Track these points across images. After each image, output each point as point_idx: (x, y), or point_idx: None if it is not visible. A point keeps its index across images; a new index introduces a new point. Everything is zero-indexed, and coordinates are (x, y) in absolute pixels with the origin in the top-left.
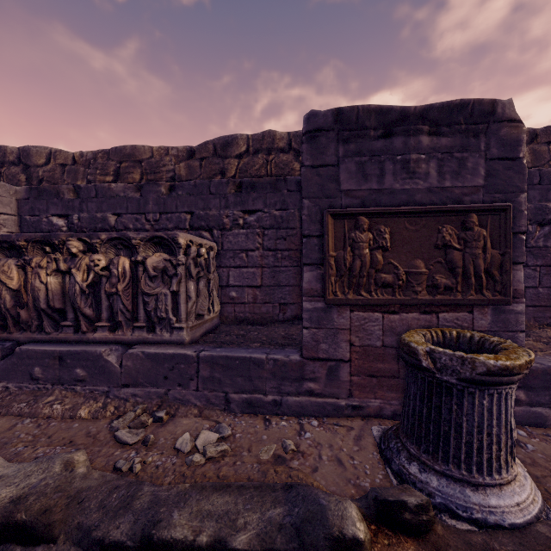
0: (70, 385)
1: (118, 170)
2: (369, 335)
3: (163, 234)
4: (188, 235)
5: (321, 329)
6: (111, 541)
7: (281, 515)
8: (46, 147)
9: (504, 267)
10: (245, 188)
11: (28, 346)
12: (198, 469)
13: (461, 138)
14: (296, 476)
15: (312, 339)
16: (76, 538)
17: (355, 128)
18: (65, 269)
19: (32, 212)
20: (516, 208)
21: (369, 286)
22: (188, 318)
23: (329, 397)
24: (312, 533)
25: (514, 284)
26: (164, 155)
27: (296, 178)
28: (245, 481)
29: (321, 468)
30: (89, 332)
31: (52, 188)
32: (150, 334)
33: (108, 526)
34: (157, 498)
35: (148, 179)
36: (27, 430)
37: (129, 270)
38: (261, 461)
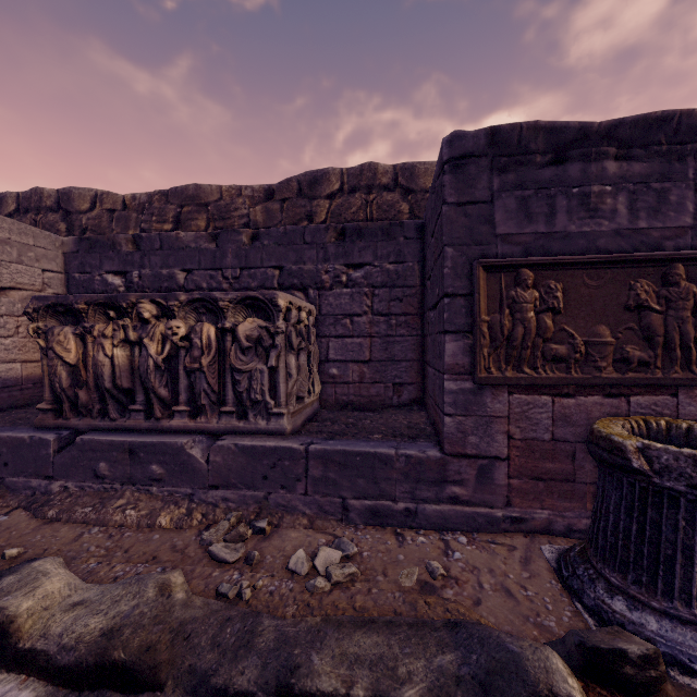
0: (143, 485)
1: (178, 216)
2: (534, 425)
3: (257, 294)
4: (288, 295)
5: (469, 416)
6: (237, 692)
7: (454, 663)
8: (90, 189)
9: None
10: (350, 235)
11: (91, 436)
12: (325, 598)
13: (661, 162)
14: (456, 610)
15: (456, 430)
16: (188, 685)
17: (515, 153)
18: (135, 339)
19: (82, 268)
20: None
21: (535, 360)
22: (289, 402)
23: (479, 506)
24: (507, 690)
25: None
26: (235, 196)
27: (416, 222)
28: (392, 616)
29: (485, 600)
30: (165, 419)
31: (106, 239)
32: (241, 421)
33: (229, 671)
34: (284, 635)
35: (216, 227)
36: (96, 541)
37: (215, 340)
38: (403, 588)
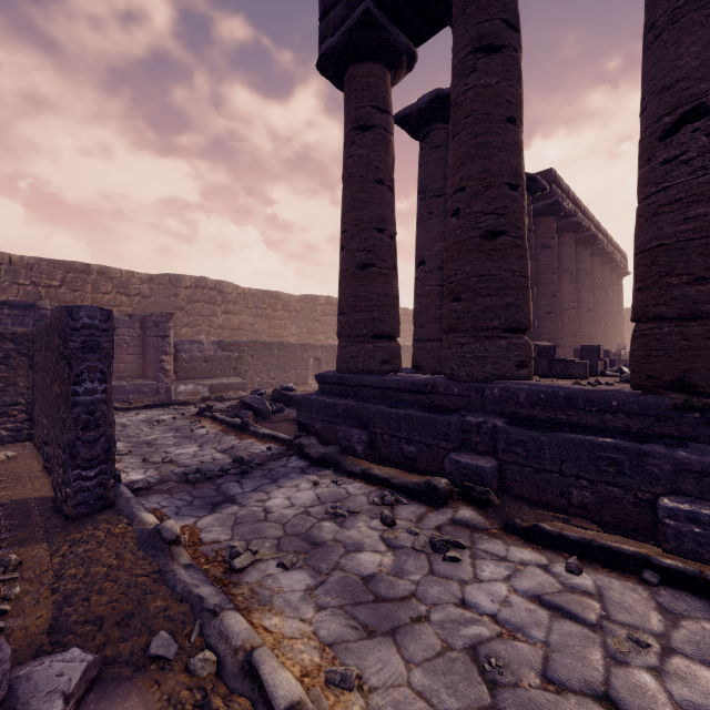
0: None
1: None
2: None
3: None
4: None
5: None
6: None
7: None
8: None
9: None
10: None
11: None
12: None
13: (24, 312)
14: None
15: None
16: None
17: None
18: None
19: None
20: None
21: None
22: None
23: None
24: None
25: None
26: None
27: None
28: None
29: None
30: None
31: None
32: None
33: None
34: None
35: None
36: None
37: None
38: None
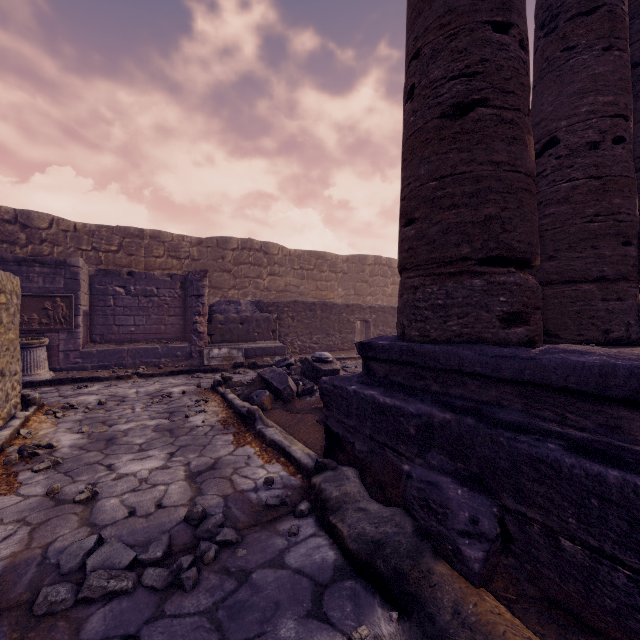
0: None
1: None
2: None
3: None
4: None
5: None
6: None
7: None
8: None
9: (71, 316)
10: None
11: None
12: None
13: (55, 269)
14: None
15: None
16: None
17: (3, 261)
18: None
19: None
20: (77, 296)
21: None
22: None
23: None
24: None
25: (77, 322)
26: None
27: None
28: None
29: None
30: None
31: None
32: None
33: None
34: None
35: None
36: None
37: None
38: None
